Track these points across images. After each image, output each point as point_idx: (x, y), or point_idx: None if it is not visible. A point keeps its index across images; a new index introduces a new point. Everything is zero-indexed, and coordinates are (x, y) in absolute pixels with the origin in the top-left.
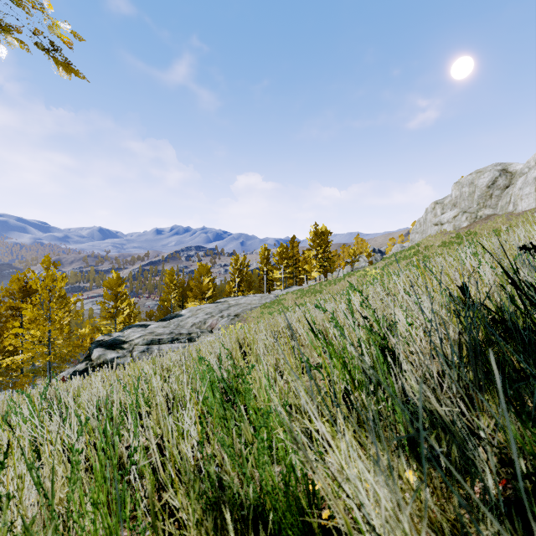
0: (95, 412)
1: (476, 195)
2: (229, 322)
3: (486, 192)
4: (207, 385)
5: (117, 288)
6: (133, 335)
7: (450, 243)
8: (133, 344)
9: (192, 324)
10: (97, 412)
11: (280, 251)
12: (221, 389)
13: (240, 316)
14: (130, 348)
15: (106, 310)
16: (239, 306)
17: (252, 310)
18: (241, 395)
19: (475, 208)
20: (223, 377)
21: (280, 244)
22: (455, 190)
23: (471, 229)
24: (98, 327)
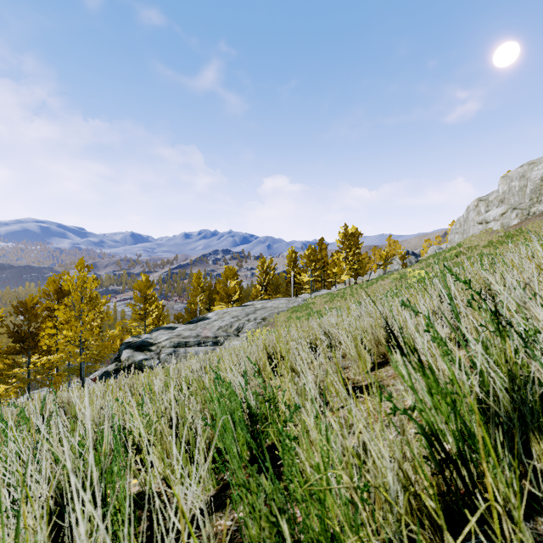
0: (77, 447)
1: (529, 189)
2: (256, 326)
3: (540, 185)
4: (225, 413)
5: (146, 290)
6: (161, 337)
7: (499, 242)
8: (160, 346)
9: (218, 327)
10: (82, 445)
11: (308, 253)
12: (245, 415)
13: (267, 320)
14: (157, 351)
15: (136, 312)
16: (265, 310)
17: (279, 314)
18: (271, 427)
19: (527, 204)
20: (247, 402)
21: (308, 246)
22: (502, 185)
23: (523, 226)
24: (128, 328)
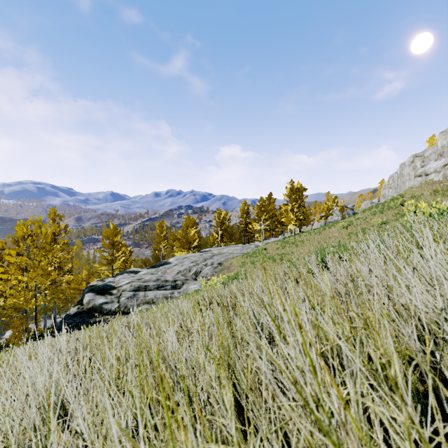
0: None
1: None
2: (213, 271)
3: None
4: None
5: (114, 238)
6: (122, 281)
7: (446, 191)
8: (121, 290)
9: (177, 271)
10: None
11: (260, 205)
12: None
13: (223, 265)
14: (118, 294)
15: (104, 257)
16: (221, 256)
17: (234, 259)
18: None
19: None
20: None
21: (260, 198)
22: (441, 140)
23: None
24: (97, 272)
